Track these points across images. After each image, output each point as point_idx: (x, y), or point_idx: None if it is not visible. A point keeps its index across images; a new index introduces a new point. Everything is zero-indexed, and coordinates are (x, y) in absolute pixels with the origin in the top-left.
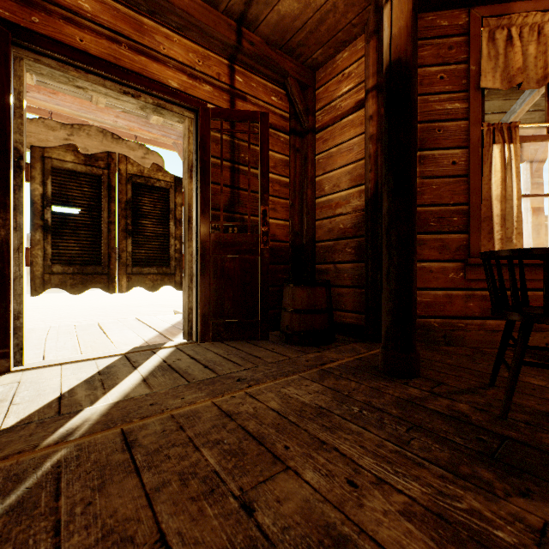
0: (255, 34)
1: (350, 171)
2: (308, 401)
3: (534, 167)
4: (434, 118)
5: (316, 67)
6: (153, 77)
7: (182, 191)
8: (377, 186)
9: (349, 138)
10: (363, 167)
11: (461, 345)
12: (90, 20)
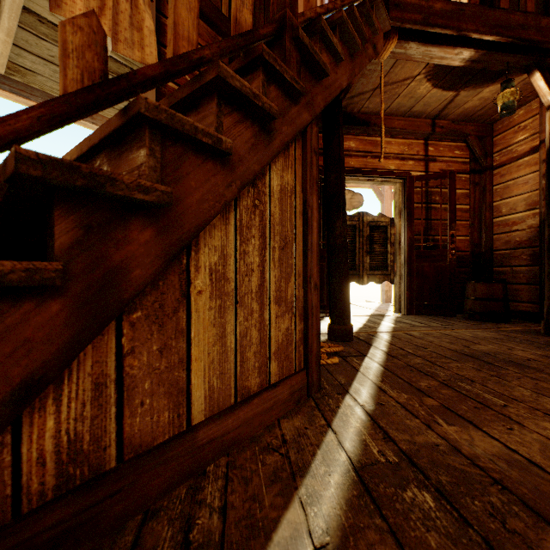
0: (443, 120)
1: (525, 198)
2: (488, 336)
3: None
4: None
5: (493, 122)
6: (382, 168)
7: (394, 226)
8: None
9: (524, 174)
10: (537, 196)
11: None
12: (354, 151)
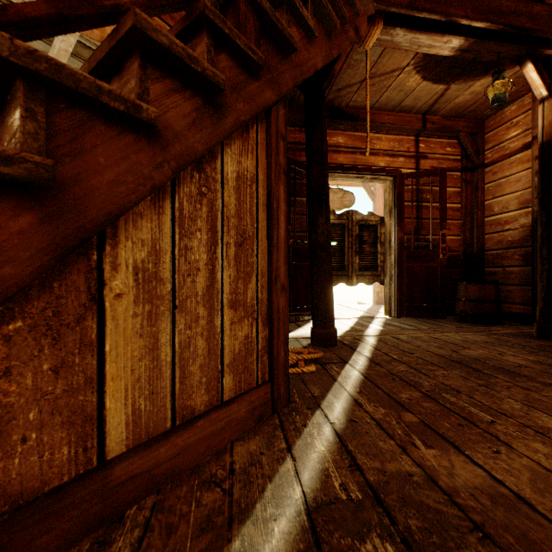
0: (435, 116)
1: (517, 196)
2: (479, 340)
3: None
4: None
5: (485, 118)
6: (371, 165)
7: (384, 225)
8: None
9: (517, 171)
10: (529, 194)
11: None
12: (343, 147)
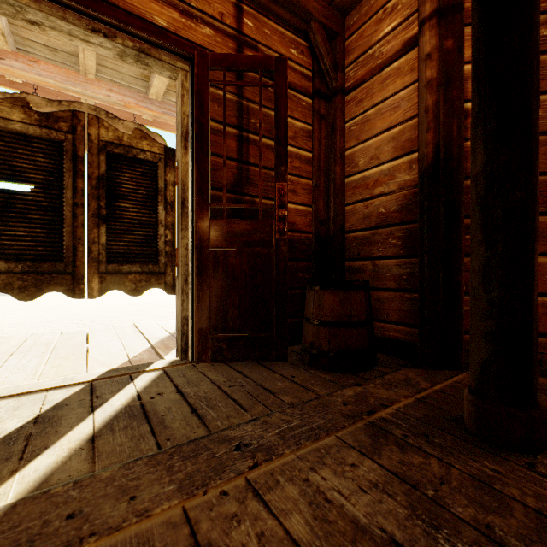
0: None
1: (395, 135)
2: (364, 518)
3: None
4: None
5: (346, 8)
6: (133, 10)
7: (174, 166)
8: (439, 150)
9: (394, 92)
10: (414, 128)
11: None
12: None
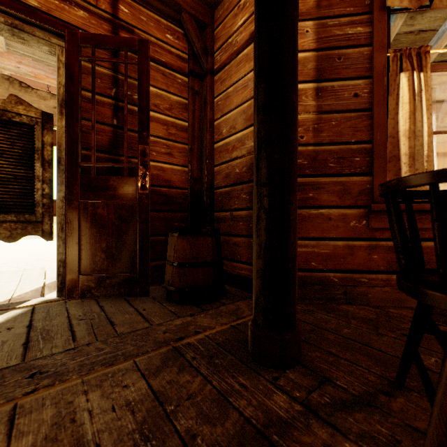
0: None
1: (245, 109)
2: (90, 435)
3: (440, 118)
4: (333, 45)
5: (214, 3)
6: None
7: (52, 129)
8: None
9: (244, 74)
10: None
11: (364, 303)
12: None
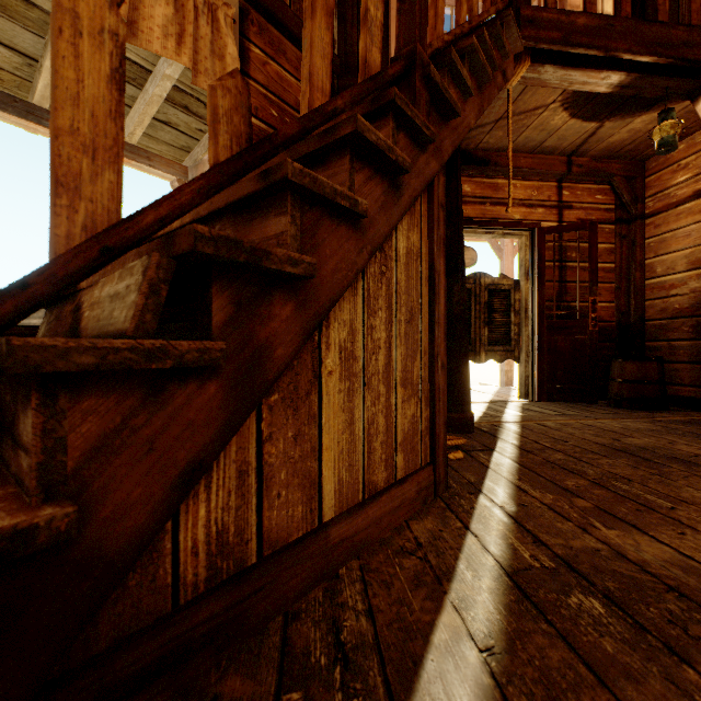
0: (582, 157)
1: (687, 255)
2: (642, 427)
3: None
4: None
5: (645, 158)
6: (504, 217)
7: (519, 290)
8: None
9: (685, 225)
10: None
11: None
12: (470, 197)
